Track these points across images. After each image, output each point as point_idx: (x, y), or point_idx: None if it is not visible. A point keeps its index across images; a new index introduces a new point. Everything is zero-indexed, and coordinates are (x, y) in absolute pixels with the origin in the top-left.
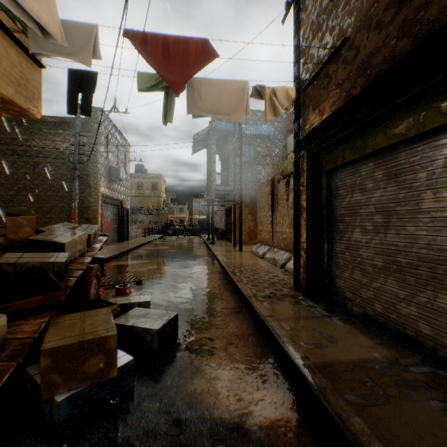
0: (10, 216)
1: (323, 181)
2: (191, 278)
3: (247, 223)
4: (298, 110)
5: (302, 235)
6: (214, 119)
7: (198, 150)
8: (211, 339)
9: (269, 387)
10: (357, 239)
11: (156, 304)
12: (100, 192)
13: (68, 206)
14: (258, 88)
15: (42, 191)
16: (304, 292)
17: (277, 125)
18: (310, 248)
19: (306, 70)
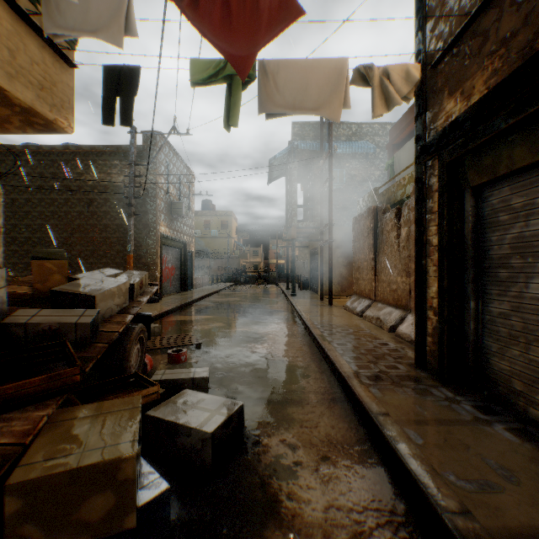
0: (35, 260)
1: (466, 203)
2: (265, 341)
3: (338, 269)
4: (423, 99)
5: (430, 287)
6: (295, 137)
7: (274, 178)
8: (293, 447)
9: None
10: (538, 295)
11: (218, 379)
12: (159, 232)
13: (124, 249)
14: (362, 69)
15: (97, 232)
16: (434, 373)
17: (378, 140)
18: (445, 307)
19: (436, 36)
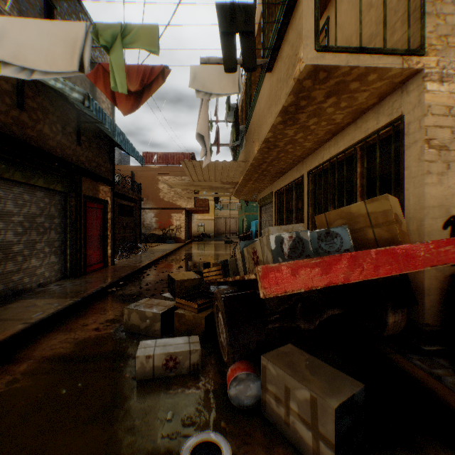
0: None
1: None
2: None
3: None
4: None
5: None
6: None
7: None
8: (98, 328)
9: (97, 307)
10: None
11: (120, 396)
12: None
13: None
14: None
15: None
16: None
17: None
18: None
19: None
